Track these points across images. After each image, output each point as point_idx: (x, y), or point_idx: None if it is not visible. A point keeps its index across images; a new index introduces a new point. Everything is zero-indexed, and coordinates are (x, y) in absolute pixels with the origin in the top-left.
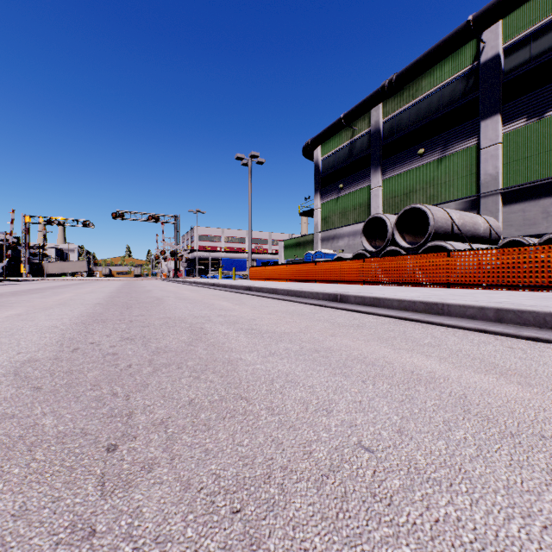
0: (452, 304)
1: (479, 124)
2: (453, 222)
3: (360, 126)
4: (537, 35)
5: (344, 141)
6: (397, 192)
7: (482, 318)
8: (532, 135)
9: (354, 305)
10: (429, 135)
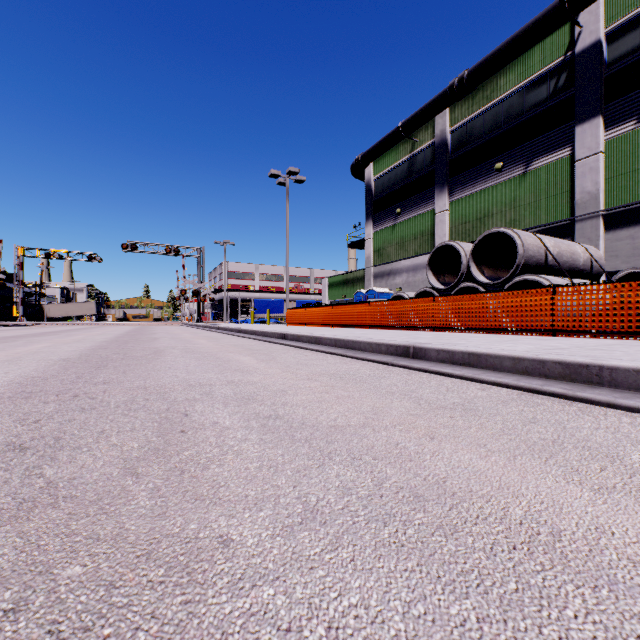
0: (620, 368)
1: (575, 129)
2: (547, 250)
3: (421, 137)
4: None
5: (402, 155)
6: (468, 217)
7: None
8: None
9: (438, 364)
10: (508, 146)
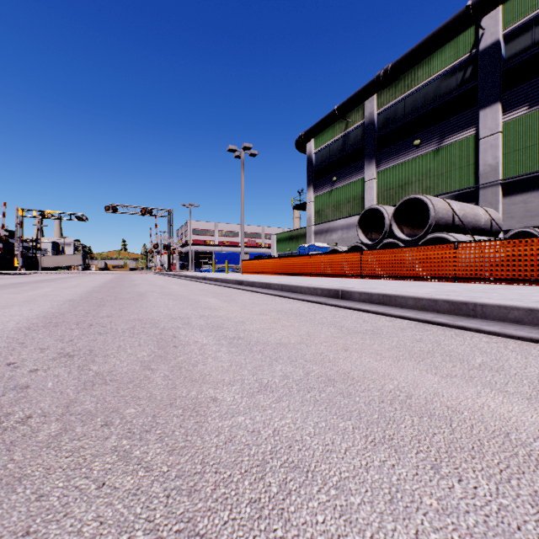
0: (488, 305)
1: (478, 113)
2: (454, 213)
3: (353, 118)
4: None
5: (338, 133)
6: (392, 184)
7: (532, 323)
8: (534, 124)
9: (360, 303)
10: (425, 126)
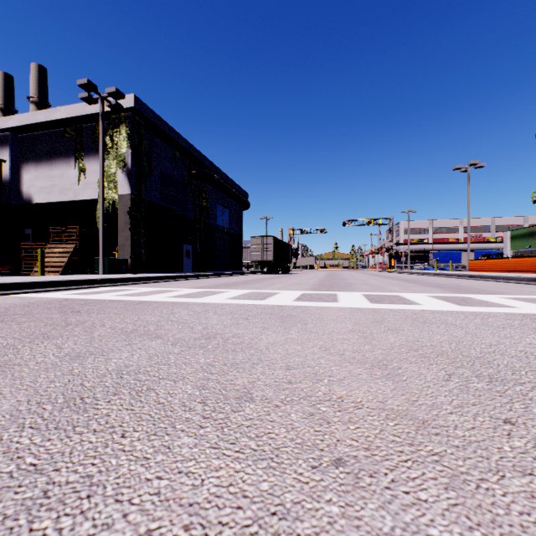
0: None
1: None
2: None
3: None
4: None
5: None
6: None
7: None
8: None
9: None
10: None
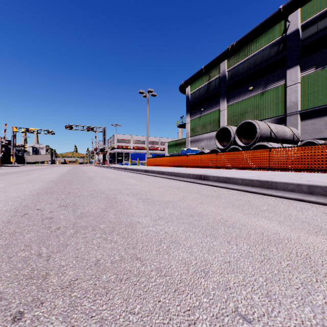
0: (278, 182)
1: (286, 71)
2: (271, 130)
3: (213, 73)
4: (322, 17)
5: (204, 82)
6: (236, 113)
7: (299, 191)
8: (319, 78)
9: (213, 182)
10: (255, 78)
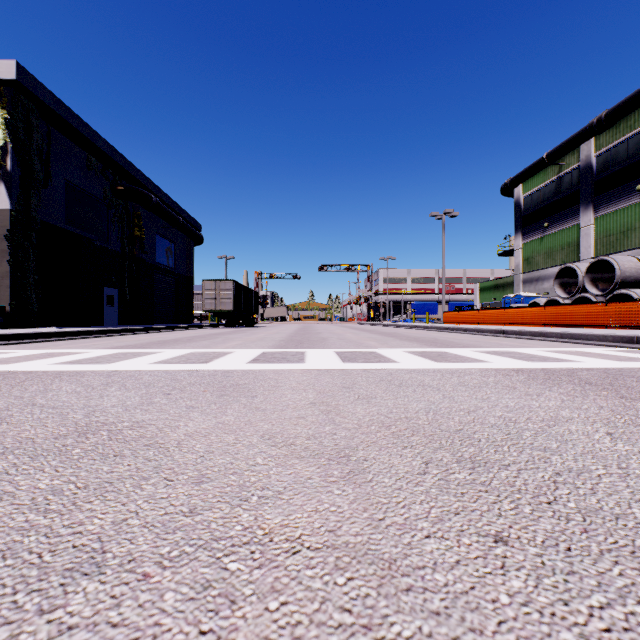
0: (547, 332)
1: None
2: None
3: (568, 161)
4: None
5: (549, 176)
6: (611, 231)
7: (556, 337)
8: None
9: (509, 335)
10: None
